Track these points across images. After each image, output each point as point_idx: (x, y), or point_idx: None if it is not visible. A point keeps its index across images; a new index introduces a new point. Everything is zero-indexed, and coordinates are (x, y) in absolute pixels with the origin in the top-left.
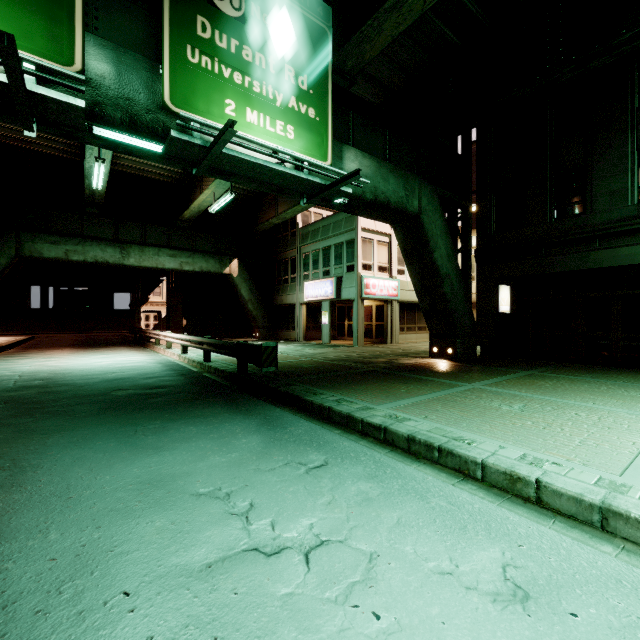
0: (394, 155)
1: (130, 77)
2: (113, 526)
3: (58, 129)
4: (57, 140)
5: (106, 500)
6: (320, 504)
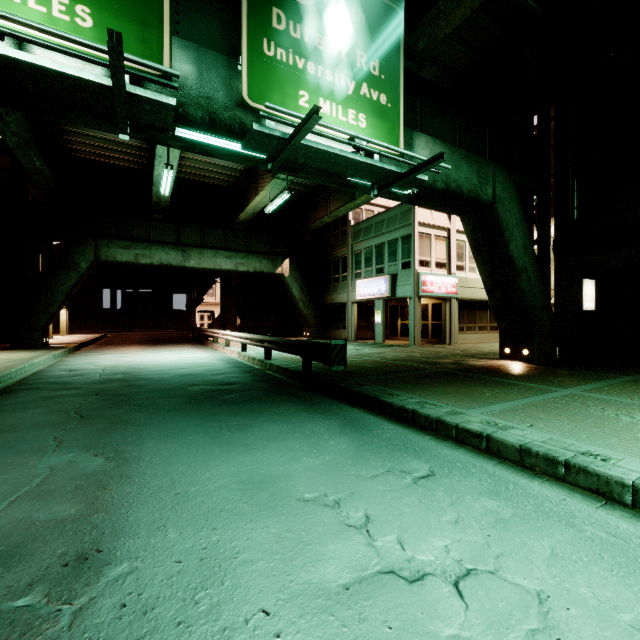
0: (464, 141)
1: (210, 76)
2: (228, 529)
3: (144, 133)
4: (129, 152)
5: (213, 499)
6: (446, 522)
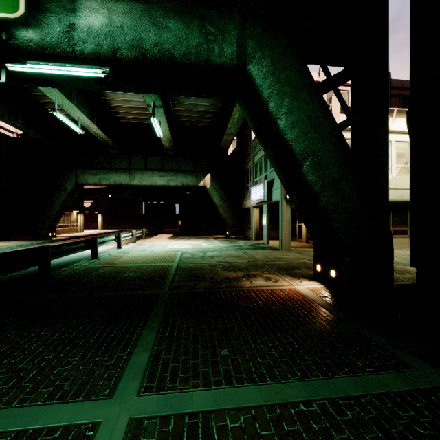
0: None
1: None
2: None
3: None
4: None
5: None
6: None
